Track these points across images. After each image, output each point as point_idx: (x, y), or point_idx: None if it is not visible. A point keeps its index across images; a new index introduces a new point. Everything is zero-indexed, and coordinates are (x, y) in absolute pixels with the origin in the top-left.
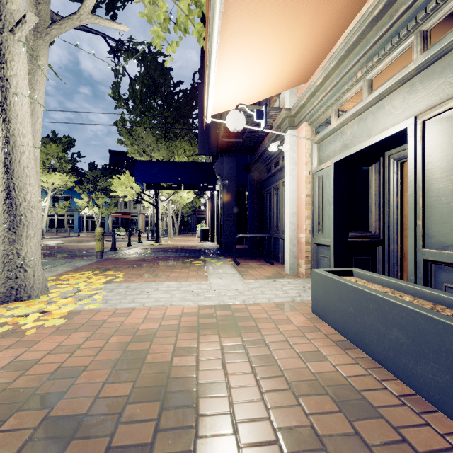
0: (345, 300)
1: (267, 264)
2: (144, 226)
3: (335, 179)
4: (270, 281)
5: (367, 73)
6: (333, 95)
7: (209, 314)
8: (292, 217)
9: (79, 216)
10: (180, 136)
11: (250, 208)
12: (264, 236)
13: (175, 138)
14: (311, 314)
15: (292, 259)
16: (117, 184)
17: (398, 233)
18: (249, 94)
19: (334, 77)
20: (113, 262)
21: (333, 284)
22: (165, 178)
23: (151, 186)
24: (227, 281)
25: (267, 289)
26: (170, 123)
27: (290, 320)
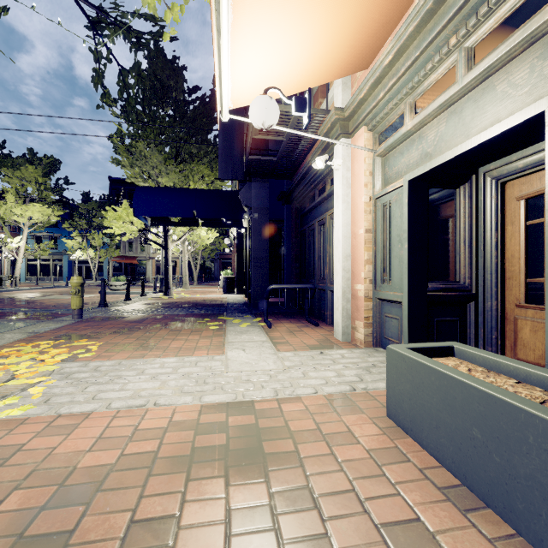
0: (462, 412)
1: (310, 325)
2: (154, 274)
3: (411, 205)
4: (316, 353)
5: (465, 37)
6: (408, 80)
7: (217, 423)
8: (346, 261)
9: (70, 260)
10: (198, 158)
11: (288, 250)
12: (306, 288)
13: (190, 160)
14: (385, 418)
15: (346, 320)
16: (112, 218)
17: (498, 284)
18: (285, 78)
19: (411, 50)
20: (94, 325)
21: (431, 377)
22: (176, 210)
23: (157, 221)
24: (253, 354)
25: (311, 369)
26: (184, 140)
27: (353, 433)
